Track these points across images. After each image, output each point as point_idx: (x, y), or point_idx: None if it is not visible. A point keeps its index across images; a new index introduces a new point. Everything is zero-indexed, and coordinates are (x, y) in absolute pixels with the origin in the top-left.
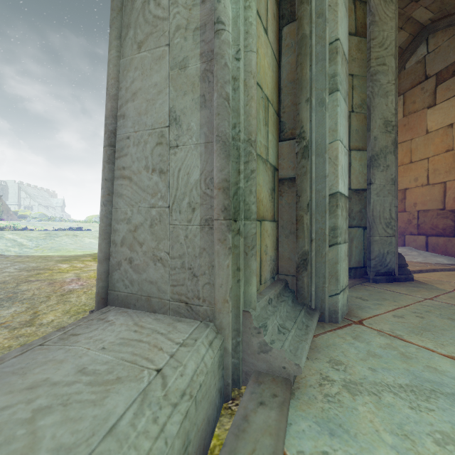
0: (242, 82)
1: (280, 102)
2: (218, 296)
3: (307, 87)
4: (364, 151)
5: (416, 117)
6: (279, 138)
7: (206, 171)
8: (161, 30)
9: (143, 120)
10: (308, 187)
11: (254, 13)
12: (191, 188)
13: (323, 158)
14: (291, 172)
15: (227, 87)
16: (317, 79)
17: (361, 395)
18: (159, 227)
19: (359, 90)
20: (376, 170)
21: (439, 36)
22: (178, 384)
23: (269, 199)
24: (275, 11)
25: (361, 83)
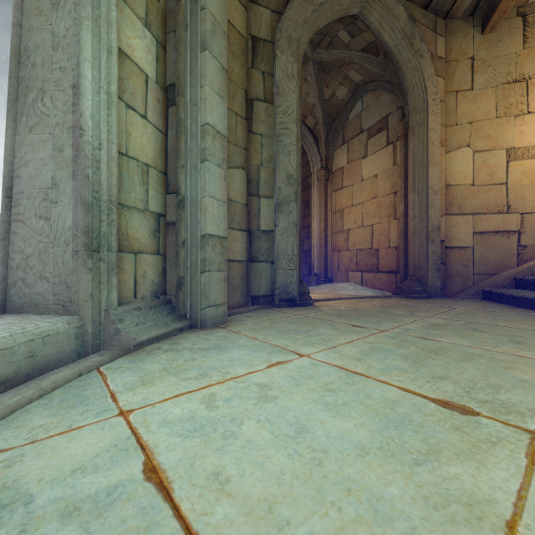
0: (105, 163)
1: (167, 164)
2: (81, 298)
3: (182, 157)
4: (272, 199)
5: (356, 165)
6: (167, 192)
7: (76, 220)
8: (46, 123)
9: (34, 182)
10: (183, 230)
11: (114, 119)
12: (66, 231)
13: (197, 208)
14: (174, 218)
15: (88, 170)
16: (193, 150)
17: (170, 352)
18: (45, 256)
19: (267, 148)
20: (280, 215)
21: (369, 97)
22: (32, 330)
23: (149, 238)
24: (160, 96)
25: (269, 142)
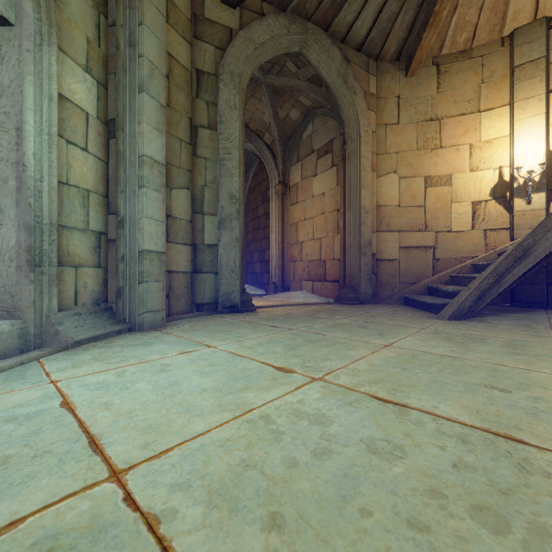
0: (46, 192)
1: (109, 188)
2: (24, 305)
3: (121, 183)
4: (215, 216)
5: (308, 182)
6: (108, 213)
7: (19, 240)
8: None
9: None
10: (122, 246)
11: (55, 155)
12: (11, 249)
13: (136, 228)
14: (114, 235)
15: (30, 199)
16: (132, 177)
17: (104, 348)
18: None
19: (211, 170)
20: (223, 231)
21: (319, 120)
22: None
23: (90, 253)
24: (102, 129)
25: (213, 165)
